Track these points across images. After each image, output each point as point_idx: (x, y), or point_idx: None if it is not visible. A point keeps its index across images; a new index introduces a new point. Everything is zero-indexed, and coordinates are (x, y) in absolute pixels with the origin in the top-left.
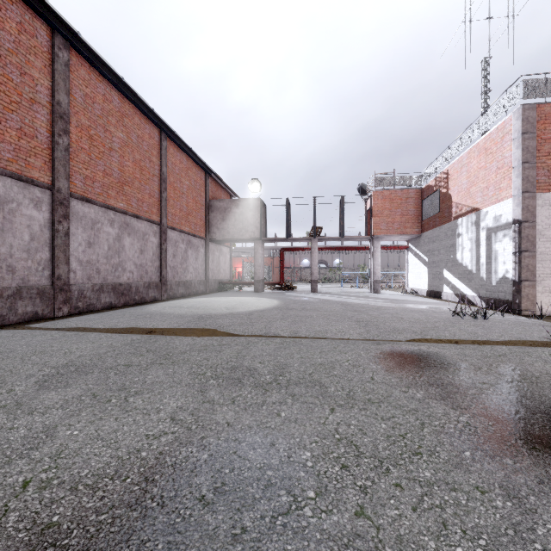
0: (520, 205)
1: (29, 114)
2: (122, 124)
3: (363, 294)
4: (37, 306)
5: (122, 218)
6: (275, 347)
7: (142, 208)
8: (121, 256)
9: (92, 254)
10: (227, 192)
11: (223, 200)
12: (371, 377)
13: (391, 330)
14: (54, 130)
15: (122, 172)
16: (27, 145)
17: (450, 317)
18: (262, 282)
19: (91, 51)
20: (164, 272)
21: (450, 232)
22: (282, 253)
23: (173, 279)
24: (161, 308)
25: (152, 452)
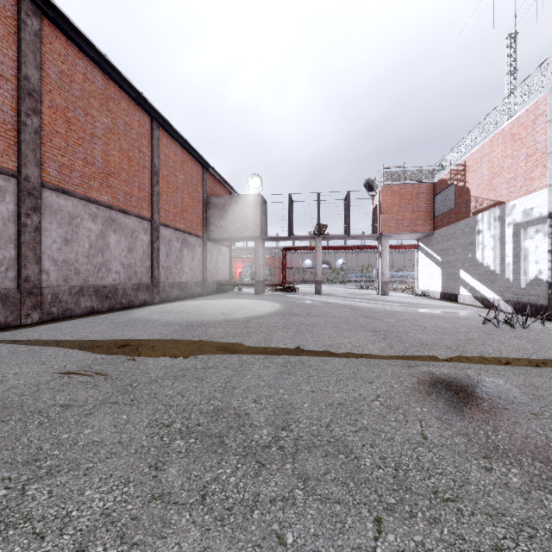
0: None
1: None
2: (107, 108)
3: (371, 297)
4: None
5: (107, 212)
6: (275, 372)
7: (130, 203)
8: (106, 256)
9: (70, 252)
10: (226, 189)
11: (221, 196)
12: (421, 433)
13: (418, 344)
14: (21, 108)
15: (107, 162)
16: None
17: (481, 325)
18: (262, 284)
19: (66, 20)
20: (155, 273)
21: (468, 229)
22: (284, 253)
23: (166, 280)
24: (148, 313)
25: None
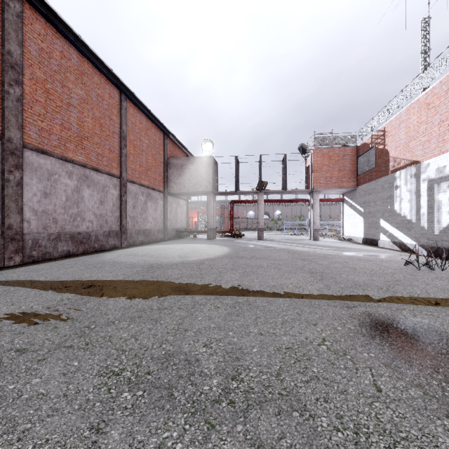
0: None
1: None
2: (81, 82)
3: (305, 242)
4: None
5: (81, 170)
6: (225, 313)
7: (102, 162)
8: (80, 207)
9: (48, 204)
10: (184, 152)
11: (179, 158)
12: (373, 383)
13: (352, 284)
14: (4, 79)
15: (81, 127)
16: None
17: (403, 267)
18: (214, 231)
19: (45, 4)
20: (123, 222)
21: (387, 185)
22: (232, 205)
23: (133, 228)
24: (116, 256)
25: None
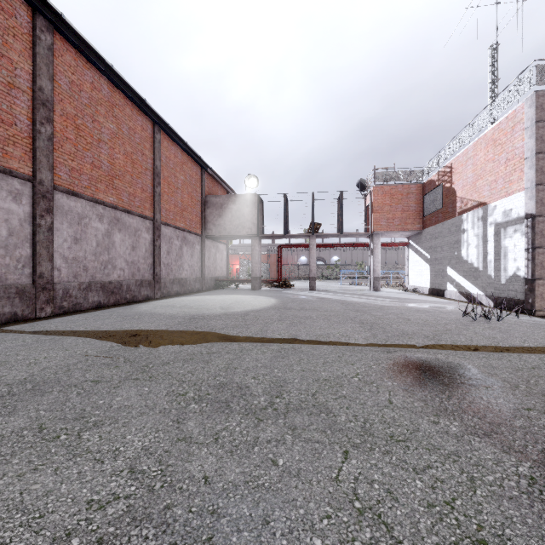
0: (533, 198)
1: (7, 99)
2: (112, 114)
3: (363, 292)
4: (16, 307)
5: (112, 213)
6: (271, 356)
7: (134, 203)
8: (111, 253)
9: (79, 250)
10: (224, 188)
11: (219, 195)
12: (388, 399)
13: (399, 333)
14: (36, 118)
15: (112, 165)
16: (4, 132)
17: (460, 318)
18: (259, 280)
19: (77, 35)
20: (157, 269)
21: (454, 228)
22: (280, 250)
23: (167, 276)
24: (152, 308)
25: (88, 538)
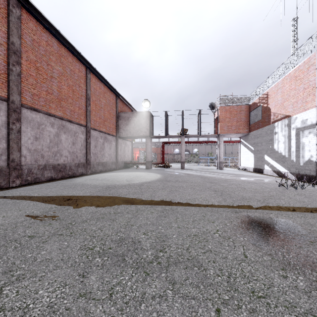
0: None
1: None
2: (60, 61)
3: (213, 170)
4: None
5: (60, 122)
6: (157, 215)
7: (74, 116)
8: (59, 147)
9: (38, 145)
10: (130, 108)
11: (127, 112)
12: (243, 253)
13: (241, 198)
14: (9, 61)
15: (60, 92)
16: None
17: (277, 187)
18: (150, 163)
19: (36, 10)
20: (88, 157)
21: (269, 131)
22: (163, 145)
23: (95, 161)
24: (84, 180)
25: None
